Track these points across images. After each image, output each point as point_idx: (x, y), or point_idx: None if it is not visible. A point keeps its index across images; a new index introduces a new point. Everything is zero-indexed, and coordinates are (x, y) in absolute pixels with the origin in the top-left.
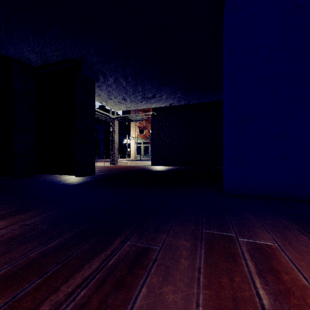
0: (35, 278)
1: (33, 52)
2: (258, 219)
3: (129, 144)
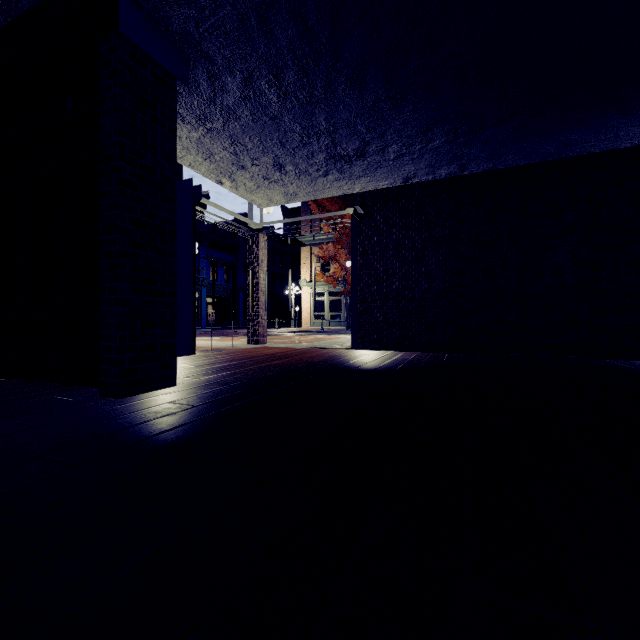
0: None
1: None
2: None
3: (299, 296)
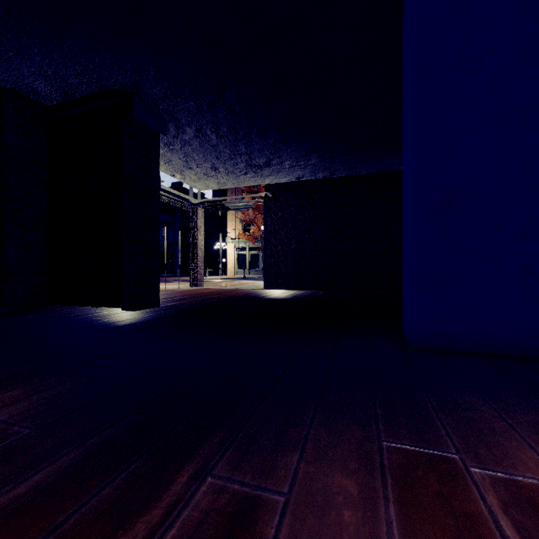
0: None
1: (42, 77)
2: (496, 409)
3: (225, 250)
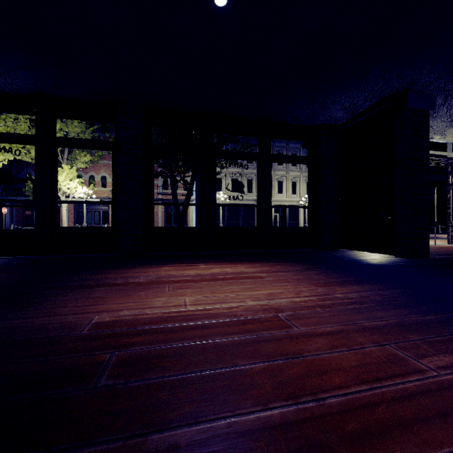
0: (434, 335)
1: (342, 109)
2: None
3: None
